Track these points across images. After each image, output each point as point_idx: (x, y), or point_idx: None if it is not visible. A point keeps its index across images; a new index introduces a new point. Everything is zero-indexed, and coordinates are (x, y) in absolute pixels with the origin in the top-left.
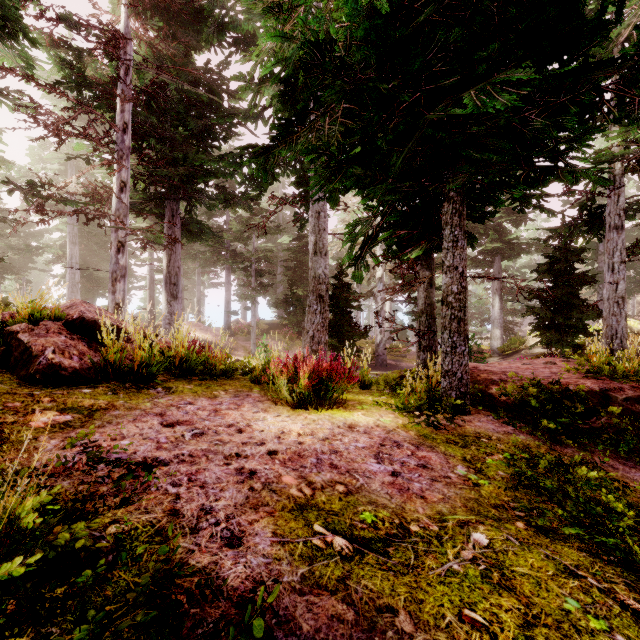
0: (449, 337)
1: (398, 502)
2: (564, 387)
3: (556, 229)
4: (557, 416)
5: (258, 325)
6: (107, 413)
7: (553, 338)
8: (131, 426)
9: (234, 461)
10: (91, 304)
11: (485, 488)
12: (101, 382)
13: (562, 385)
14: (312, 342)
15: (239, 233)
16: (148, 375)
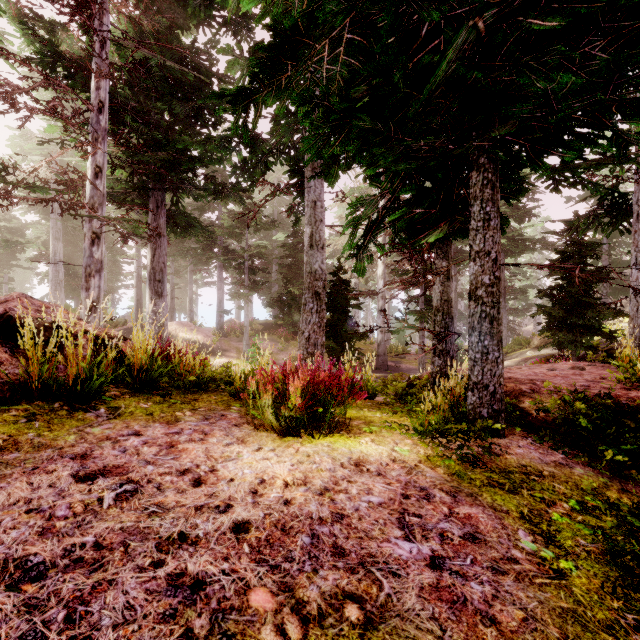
0: (479, 340)
1: None
2: (615, 401)
3: (573, 221)
4: (619, 442)
5: (252, 325)
6: None
7: (566, 339)
8: (20, 484)
9: (171, 556)
10: (34, 299)
11: (576, 582)
12: (19, 403)
13: (614, 399)
14: (308, 344)
15: (231, 228)
16: (87, 392)
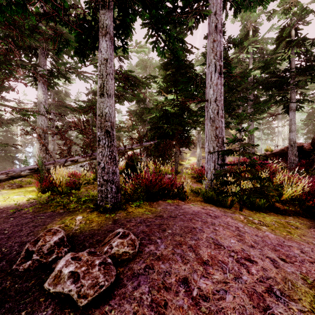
0: None
1: None
2: None
3: None
4: None
5: None
6: None
7: None
8: None
9: None
10: None
11: None
12: None
13: None
14: None
15: None
16: None
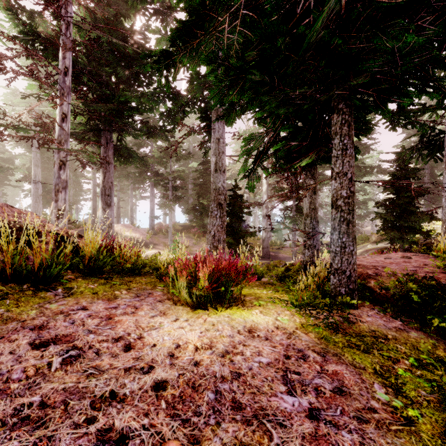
0: (338, 238)
1: None
2: (437, 282)
3: (401, 153)
4: (442, 312)
5: (174, 226)
6: None
7: (395, 236)
8: None
9: (102, 413)
10: (13, 208)
11: (422, 428)
12: None
13: (436, 280)
14: (213, 240)
15: (160, 158)
16: (48, 277)
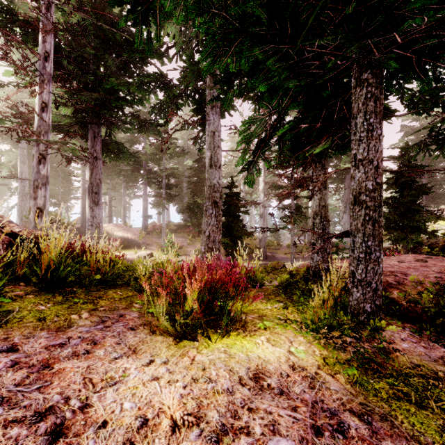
0: (362, 241)
1: None
2: None
3: (408, 148)
4: None
5: (168, 226)
6: None
7: (399, 236)
8: None
9: None
10: None
11: None
12: None
13: None
14: (208, 241)
15: (152, 155)
16: None
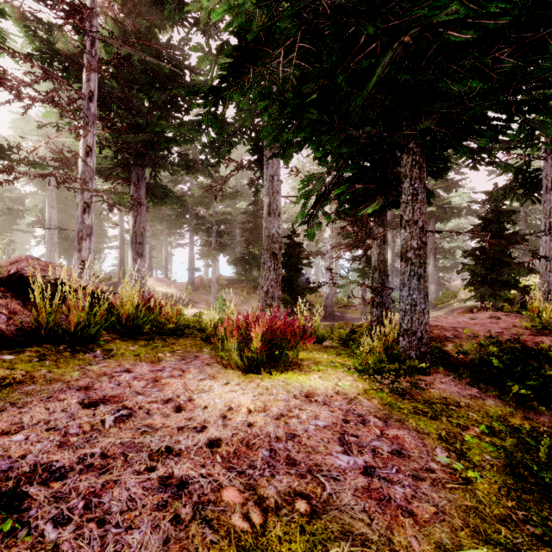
0: (408, 294)
1: (381, 529)
2: (523, 345)
3: (492, 192)
4: (524, 378)
5: (218, 280)
6: (18, 389)
7: (486, 293)
8: (39, 409)
9: (161, 463)
10: (39, 260)
11: (479, 487)
12: (31, 346)
13: (521, 343)
14: (266, 297)
15: (201, 198)
16: (86, 337)
